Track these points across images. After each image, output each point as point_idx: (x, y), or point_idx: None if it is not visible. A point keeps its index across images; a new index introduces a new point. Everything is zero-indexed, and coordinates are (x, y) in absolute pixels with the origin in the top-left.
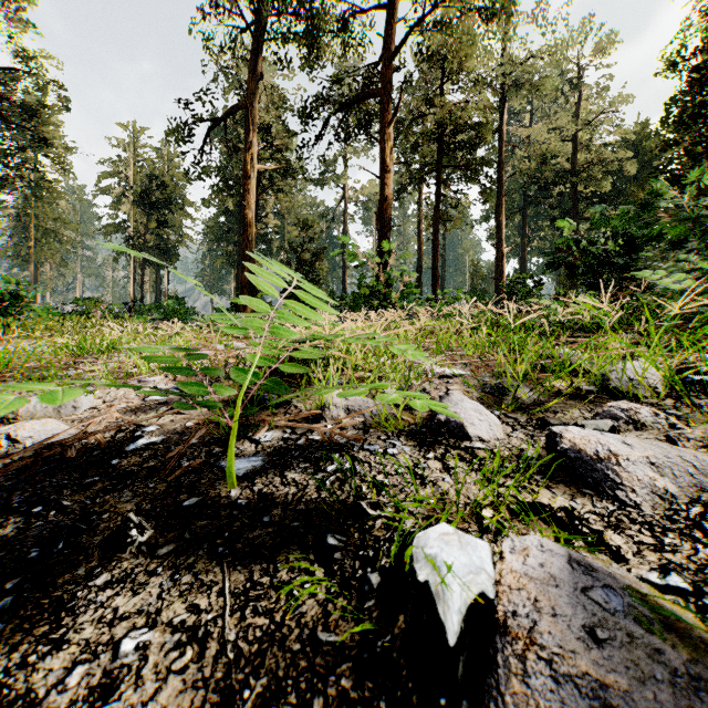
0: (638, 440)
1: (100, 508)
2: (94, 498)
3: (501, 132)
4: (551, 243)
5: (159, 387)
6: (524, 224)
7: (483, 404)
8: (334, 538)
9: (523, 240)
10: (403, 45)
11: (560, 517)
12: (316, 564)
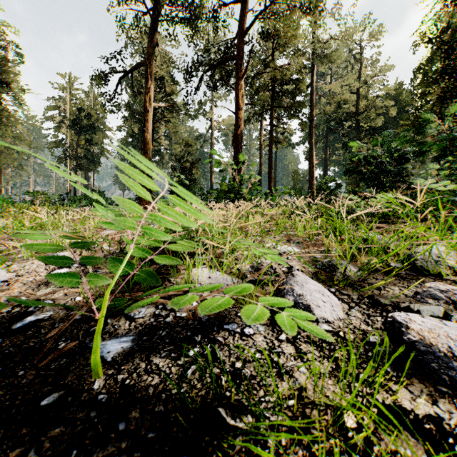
0: None
1: None
2: None
3: (312, 86)
4: (343, 159)
5: None
6: (326, 146)
7: (318, 279)
8: None
9: (326, 156)
10: (250, 26)
11: (428, 429)
12: None
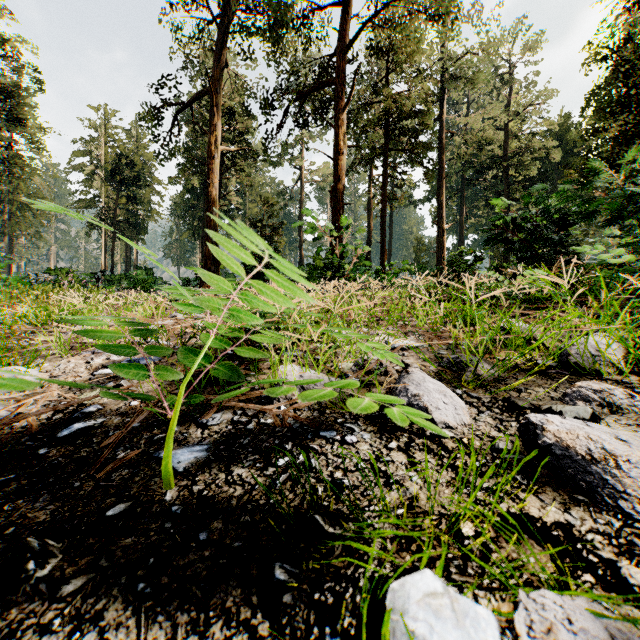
0: (630, 434)
1: (6, 519)
2: (3, 504)
3: (442, 120)
4: (485, 222)
5: (112, 359)
6: (462, 203)
7: (442, 380)
8: (284, 569)
9: (461, 218)
10: (354, 38)
11: (556, 536)
12: (260, 613)
